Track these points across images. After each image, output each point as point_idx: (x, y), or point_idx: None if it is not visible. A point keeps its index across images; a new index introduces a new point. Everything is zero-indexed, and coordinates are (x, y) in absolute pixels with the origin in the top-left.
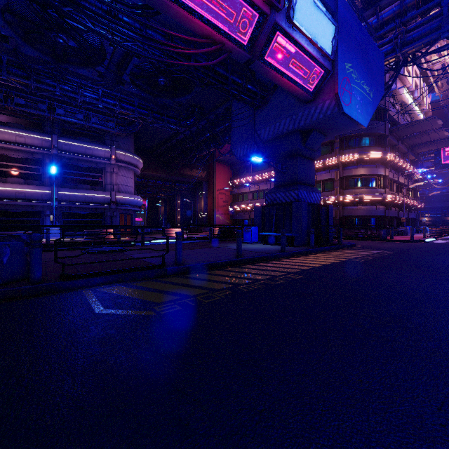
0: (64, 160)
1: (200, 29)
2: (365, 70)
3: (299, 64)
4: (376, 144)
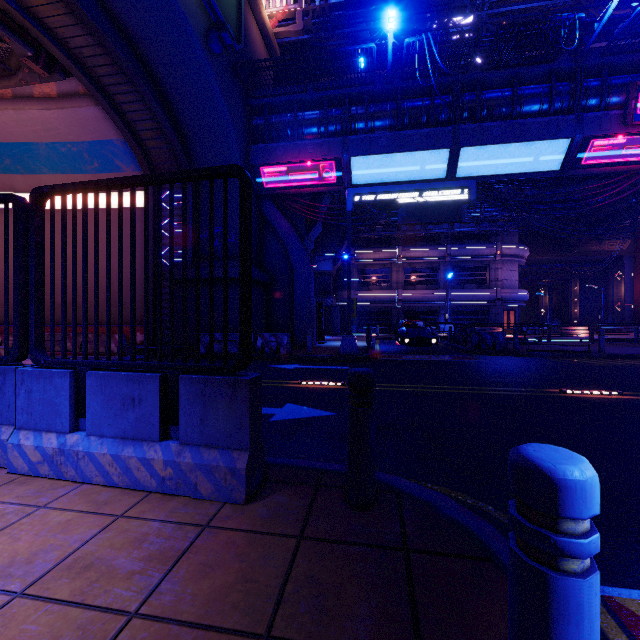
0: (454, 264)
1: (623, 169)
2: None
3: None
4: None
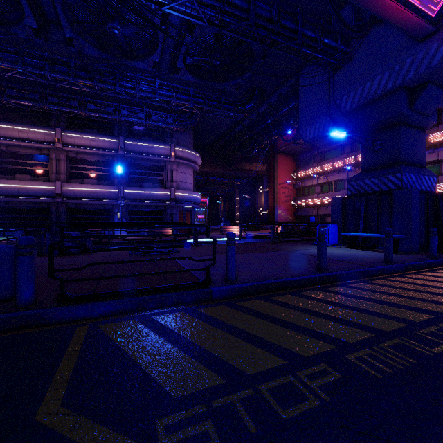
0: (130, 160)
1: None
2: None
3: None
4: None
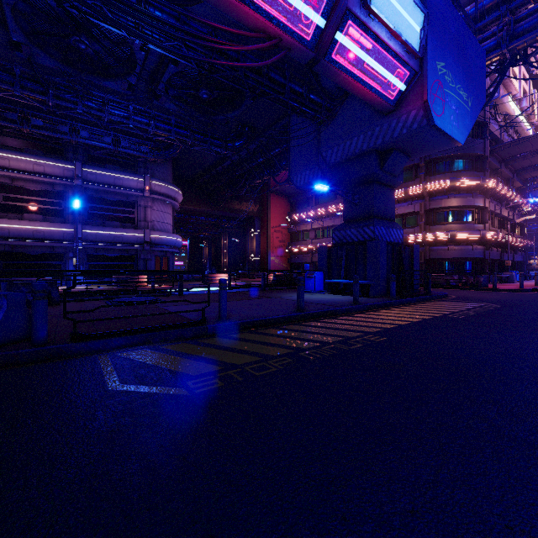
0: (90, 192)
1: (251, 19)
2: (462, 71)
3: (378, 64)
4: (472, 168)
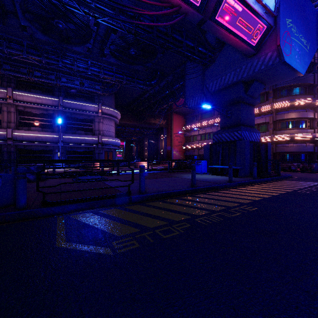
0: (67, 114)
1: None
2: (303, 25)
3: (245, 22)
4: (306, 93)
